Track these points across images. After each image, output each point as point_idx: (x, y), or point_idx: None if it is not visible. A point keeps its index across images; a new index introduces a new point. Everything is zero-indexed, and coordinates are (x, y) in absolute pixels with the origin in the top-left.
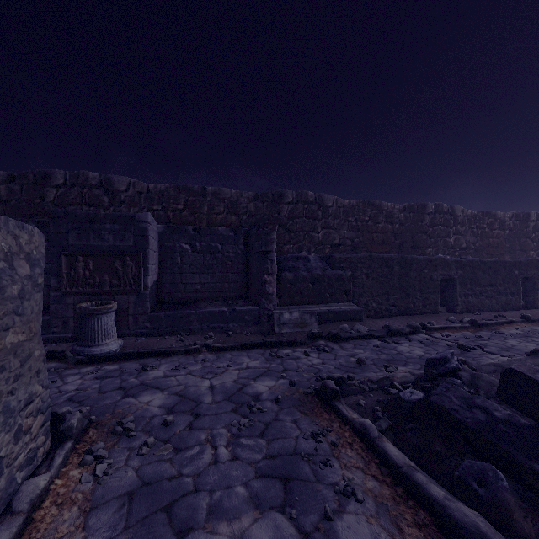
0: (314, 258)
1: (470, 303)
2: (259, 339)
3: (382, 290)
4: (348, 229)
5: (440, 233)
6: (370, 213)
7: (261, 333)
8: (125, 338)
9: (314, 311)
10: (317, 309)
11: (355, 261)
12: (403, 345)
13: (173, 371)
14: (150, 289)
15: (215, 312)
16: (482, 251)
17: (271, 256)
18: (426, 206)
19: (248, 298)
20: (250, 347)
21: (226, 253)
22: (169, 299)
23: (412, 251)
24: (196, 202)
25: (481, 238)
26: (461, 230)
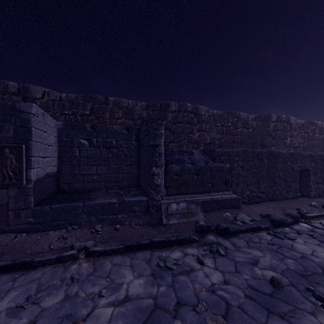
0: (197, 152)
1: (320, 189)
2: (147, 233)
3: (254, 180)
4: (216, 132)
5: (280, 136)
6: (232, 120)
7: (149, 224)
8: (3, 236)
9: (199, 200)
10: (201, 198)
11: (233, 155)
12: (298, 242)
13: (13, 315)
14: (35, 182)
15: (104, 204)
16: (308, 149)
17: (159, 149)
18: (271, 116)
19: (139, 186)
20: (136, 249)
21: (120, 148)
22: (68, 188)
23: (261, 148)
24: (100, 109)
25: (307, 140)
26: (294, 134)
